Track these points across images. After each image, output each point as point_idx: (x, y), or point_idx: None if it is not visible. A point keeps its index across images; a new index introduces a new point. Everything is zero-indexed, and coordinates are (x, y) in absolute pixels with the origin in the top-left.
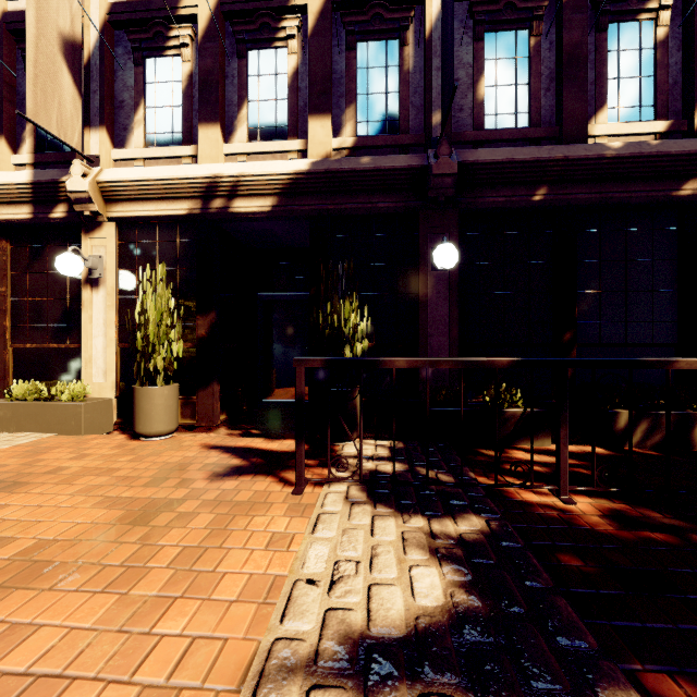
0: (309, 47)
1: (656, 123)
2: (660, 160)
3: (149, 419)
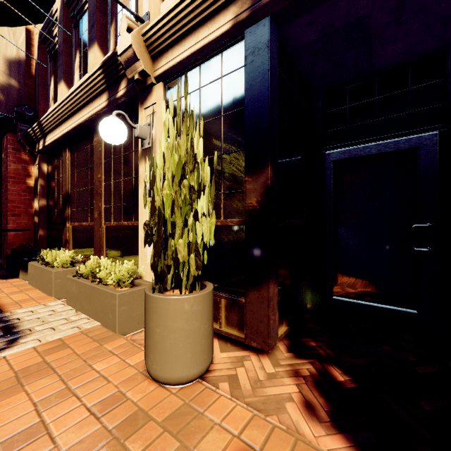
0: None
1: None
2: None
3: (160, 353)
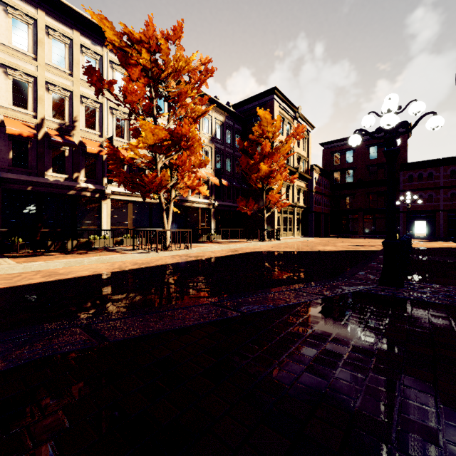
0: None
1: (65, 175)
2: (63, 186)
3: None
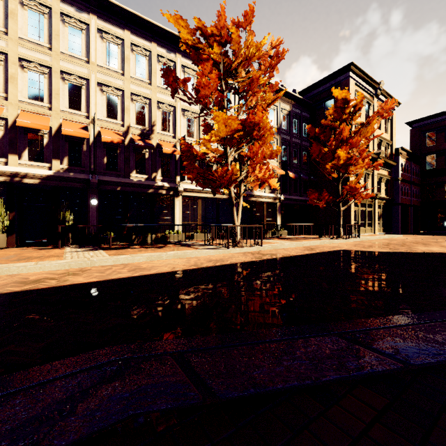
0: (53, 139)
1: (145, 176)
2: (144, 185)
3: None
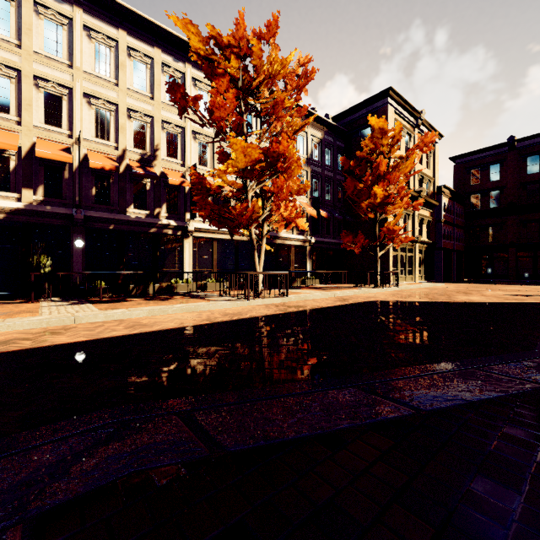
0: (23, 163)
1: (146, 211)
2: (144, 223)
3: None
